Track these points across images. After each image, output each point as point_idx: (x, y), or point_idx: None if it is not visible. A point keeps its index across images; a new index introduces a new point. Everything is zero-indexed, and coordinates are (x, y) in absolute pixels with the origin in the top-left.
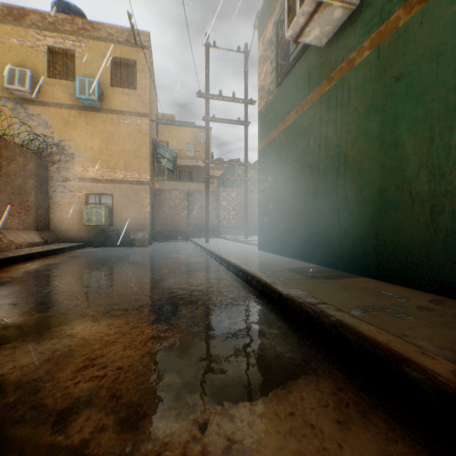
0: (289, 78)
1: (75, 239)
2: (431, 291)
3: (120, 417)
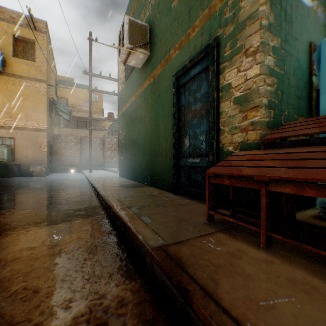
0: (130, 78)
1: None
2: (165, 190)
3: None
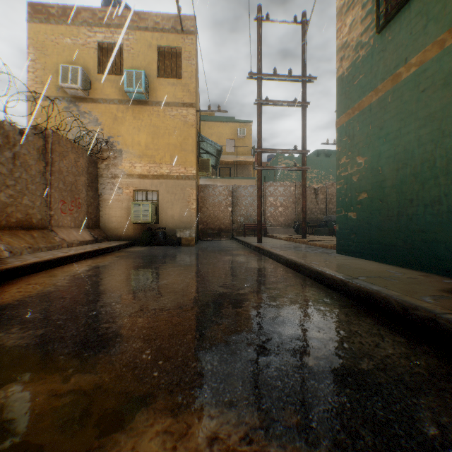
0: (405, 12)
1: (122, 237)
2: None
3: None
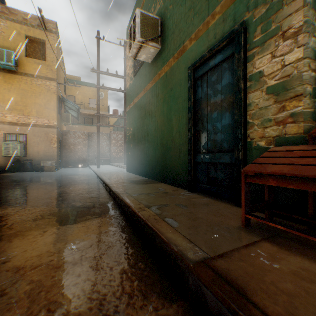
0: (139, 74)
1: None
2: (179, 187)
3: (11, 233)
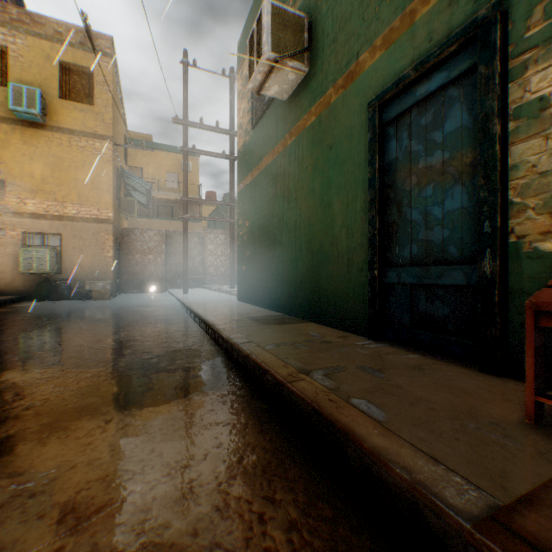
0: (262, 123)
1: (7, 291)
2: (348, 330)
3: (43, 423)
